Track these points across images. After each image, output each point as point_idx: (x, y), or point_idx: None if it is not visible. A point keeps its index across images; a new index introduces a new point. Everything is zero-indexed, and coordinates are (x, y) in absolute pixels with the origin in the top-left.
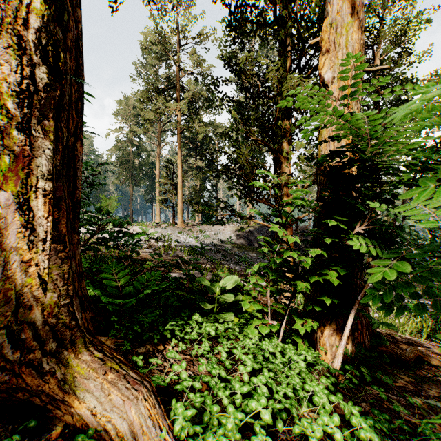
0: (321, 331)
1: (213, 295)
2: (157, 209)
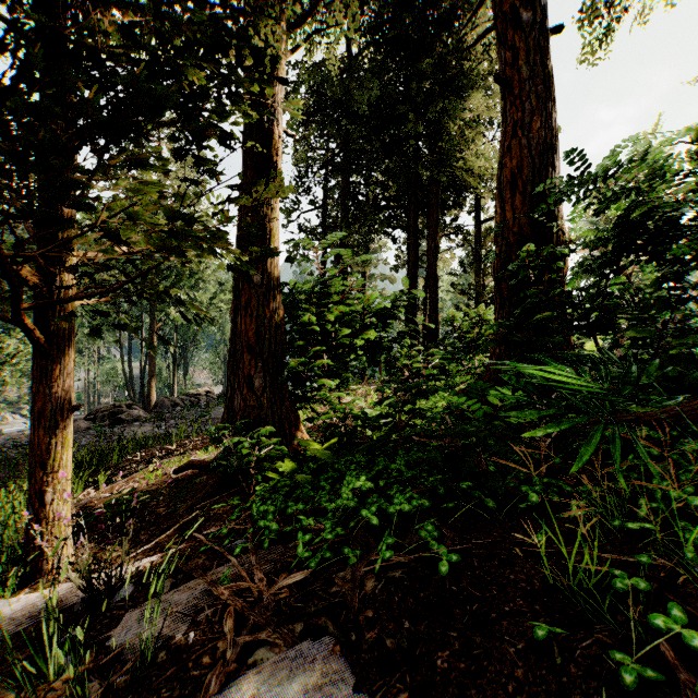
0: (302, 431)
1: (360, 440)
2: None
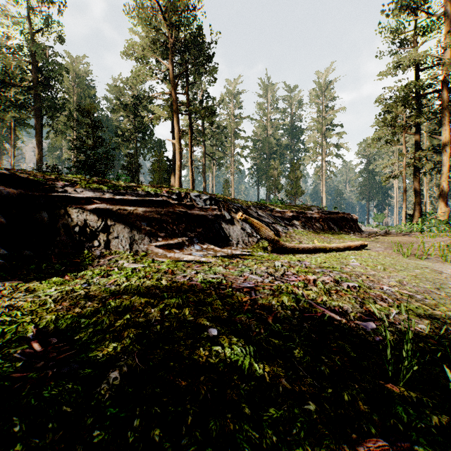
0: None
1: None
2: (395, 217)
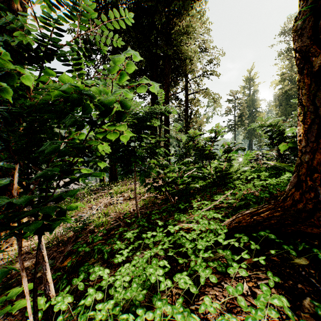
0: None
1: None
2: None
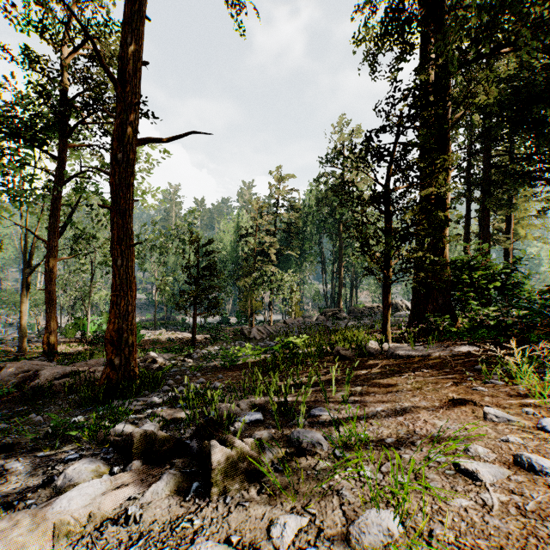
0: (459, 322)
1: (486, 324)
2: None
